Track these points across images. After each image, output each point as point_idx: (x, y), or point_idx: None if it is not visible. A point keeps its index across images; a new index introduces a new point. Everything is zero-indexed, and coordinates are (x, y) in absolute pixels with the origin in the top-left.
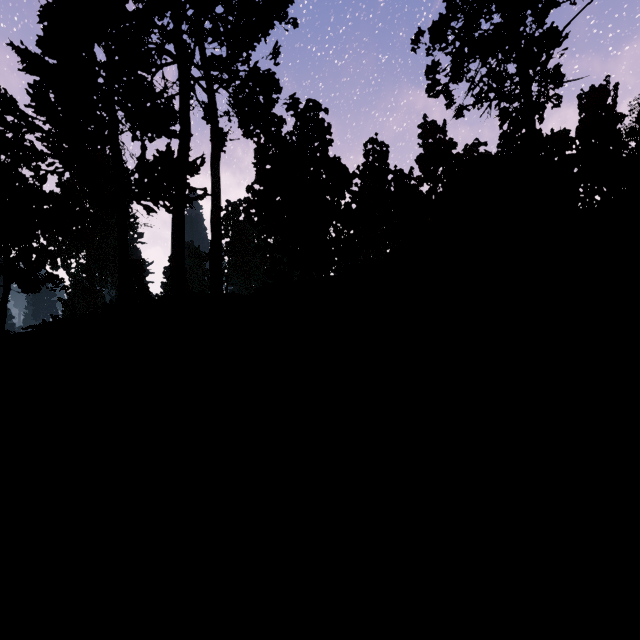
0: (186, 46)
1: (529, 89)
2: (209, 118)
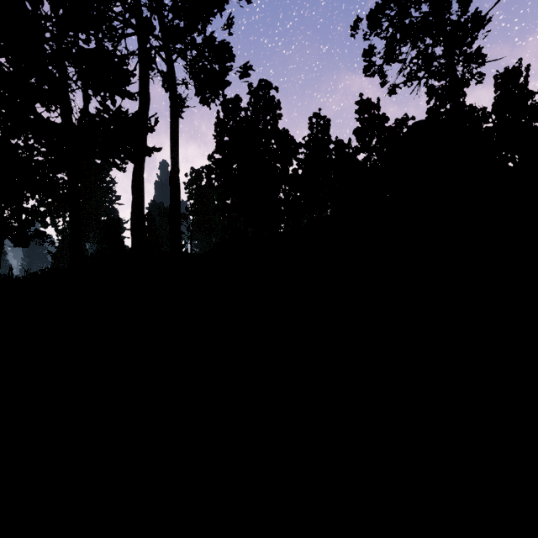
0: (147, 20)
1: (454, 68)
2: (168, 86)
